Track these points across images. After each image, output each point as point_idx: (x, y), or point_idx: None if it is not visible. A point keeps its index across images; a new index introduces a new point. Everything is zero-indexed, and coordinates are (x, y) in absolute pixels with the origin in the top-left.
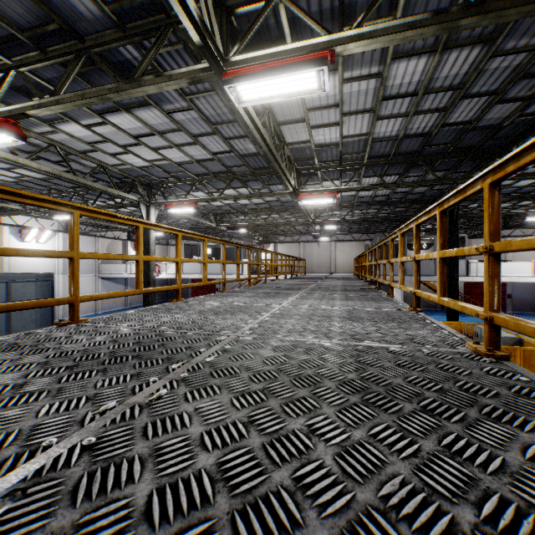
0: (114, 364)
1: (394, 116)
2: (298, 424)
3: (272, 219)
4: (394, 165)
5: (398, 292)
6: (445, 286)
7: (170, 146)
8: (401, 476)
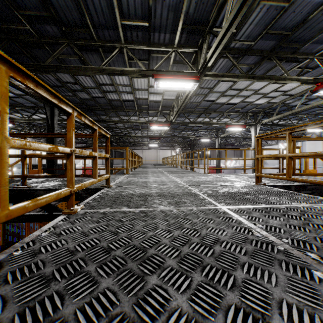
0: None
1: None
2: (176, 232)
3: None
4: None
5: None
6: None
7: None
8: (139, 226)
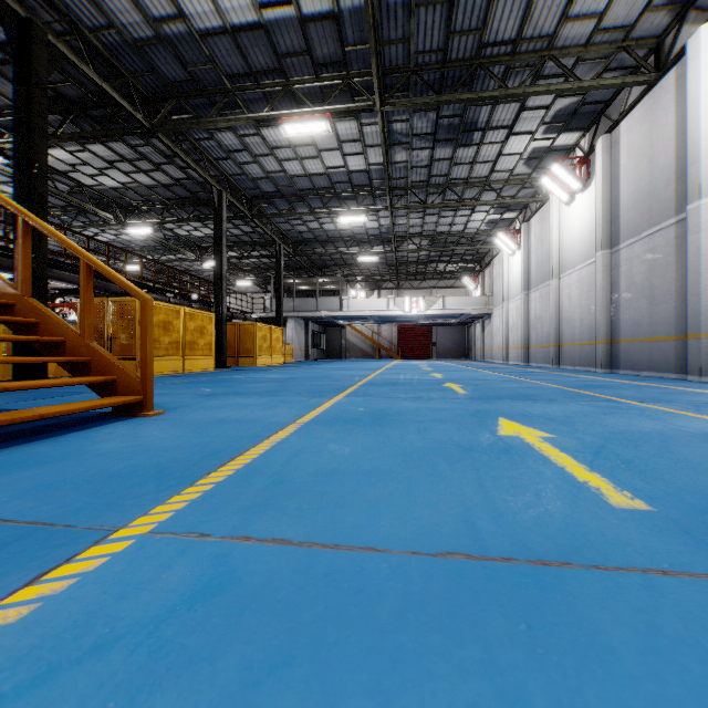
0: None
1: (133, 172)
2: None
3: (185, 261)
4: (199, 207)
5: (289, 328)
6: (7, 233)
7: (1, 183)
8: None
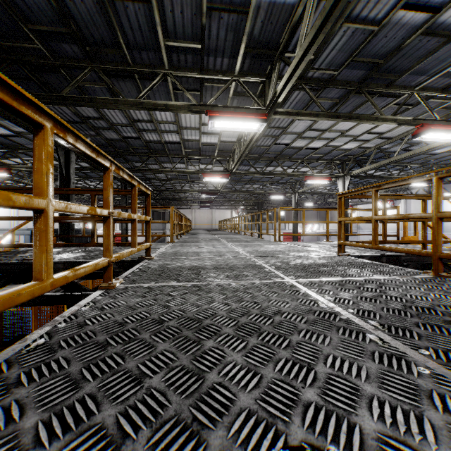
0: (416, 315)
1: None
2: (234, 305)
3: None
4: None
5: None
6: None
7: None
8: (192, 299)
